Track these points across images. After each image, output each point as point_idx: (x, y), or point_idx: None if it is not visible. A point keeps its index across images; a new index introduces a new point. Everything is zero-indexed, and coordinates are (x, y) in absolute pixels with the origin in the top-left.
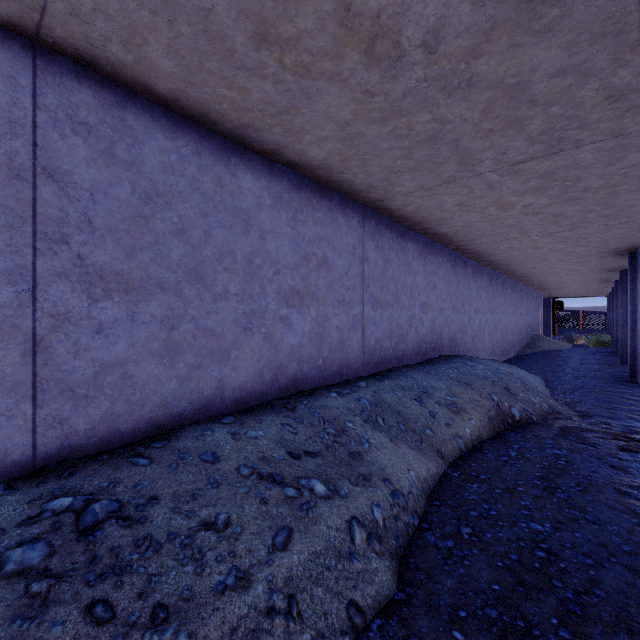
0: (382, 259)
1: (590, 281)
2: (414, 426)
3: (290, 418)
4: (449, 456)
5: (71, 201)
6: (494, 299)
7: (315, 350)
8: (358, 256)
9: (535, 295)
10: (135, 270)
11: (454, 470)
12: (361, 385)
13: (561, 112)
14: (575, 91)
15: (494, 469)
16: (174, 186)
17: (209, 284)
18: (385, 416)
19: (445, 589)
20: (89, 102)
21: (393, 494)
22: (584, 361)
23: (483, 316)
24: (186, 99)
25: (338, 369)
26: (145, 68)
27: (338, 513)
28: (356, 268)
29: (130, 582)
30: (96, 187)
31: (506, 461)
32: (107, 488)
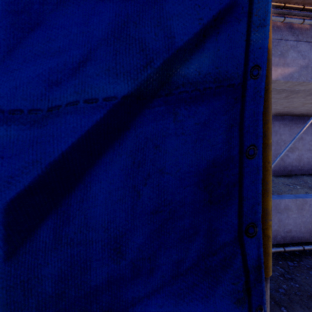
0: None
1: None
2: None
3: (289, 178)
4: None
5: None
6: None
7: (297, 164)
8: None
9: None
10: None
11: None
12: None
13: None
14: None
15: None
16: None
17: None
18: None
19: None
20: None
21: None
22: None
23: None
24: None
25: (307, 170)
26: None
27: (303, 190)
28: None
29: None
30: None
31: None
32: None
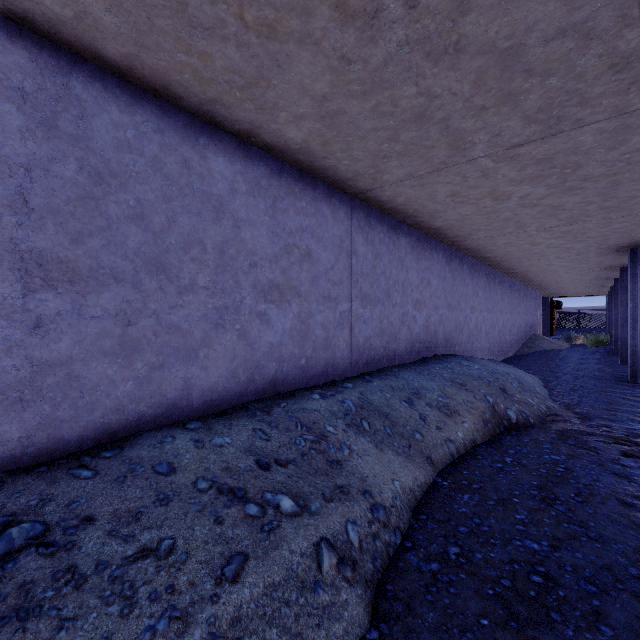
0: (372, 253)
1: (589, 279)
2: (402, 430)
3: (264, 423)
4: (439, 463)
5: (1, 177)
6: (491, 297)
7: (297, 349)
8: (345, 249)
9: (533, 294)
10: (83, 258)
11: (444, 478)
12: (347, 386)
13: (560, 84)
14: (576, 58)
15: (487, 477)
16: (131, 166)
17: (173, 275)
18: (371, 419)
19: (426, 625)
20: (24, 65)
21: (373, 508)
22: (583, 361)
23: (480, 315)
24: (142, 67)
25: (323, 369)
26: (88, 26)
27: (305, 534)
28: (343, 262)
29: (35, 629)
30: (33, 162)
31: (501, 468)
32: (35, 507)
